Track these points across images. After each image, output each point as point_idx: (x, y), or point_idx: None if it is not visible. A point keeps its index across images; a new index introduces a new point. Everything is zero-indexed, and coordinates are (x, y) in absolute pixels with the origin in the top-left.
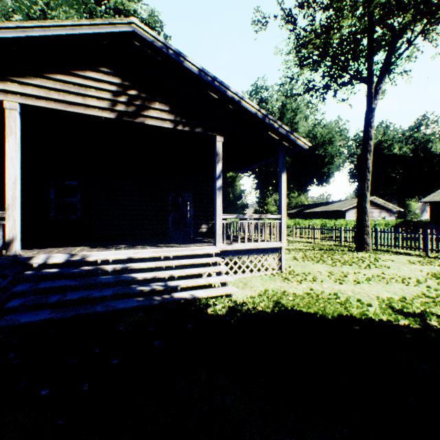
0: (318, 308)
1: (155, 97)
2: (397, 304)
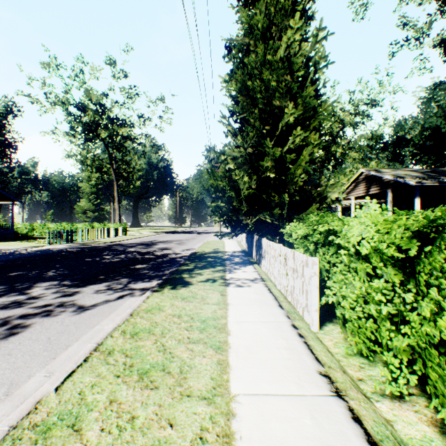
0: None
1: (371, 184)
2: None
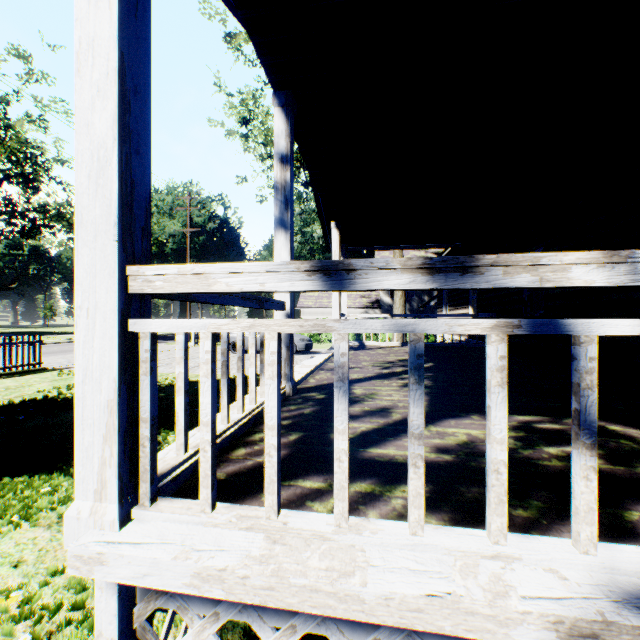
0: None
1: None
2: None
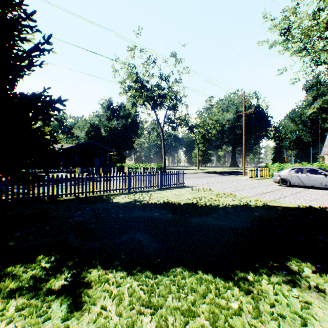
0: (188, 281)
1: None
2: (37, 326)
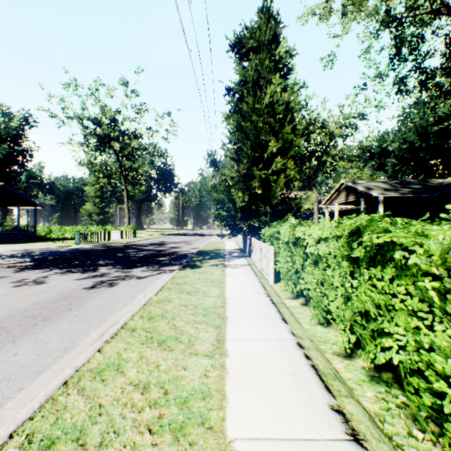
0: None
1: (349, 193)
2: None
